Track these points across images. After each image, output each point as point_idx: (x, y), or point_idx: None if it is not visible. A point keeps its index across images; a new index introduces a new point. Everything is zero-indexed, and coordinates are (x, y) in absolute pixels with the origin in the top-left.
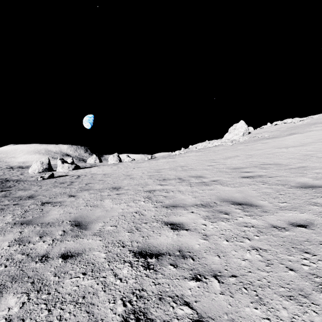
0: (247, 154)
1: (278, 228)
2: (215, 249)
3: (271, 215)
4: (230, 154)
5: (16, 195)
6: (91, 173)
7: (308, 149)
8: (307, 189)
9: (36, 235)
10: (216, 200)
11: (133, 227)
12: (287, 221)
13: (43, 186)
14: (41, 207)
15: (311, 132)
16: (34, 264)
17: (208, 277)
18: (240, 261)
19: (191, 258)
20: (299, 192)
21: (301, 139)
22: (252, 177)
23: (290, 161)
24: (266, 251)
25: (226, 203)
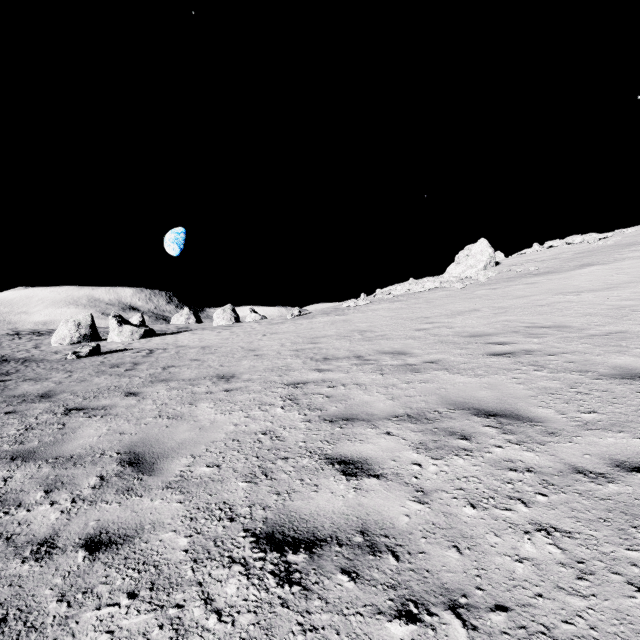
0: (496, 306)
1: (590, 474)
2: (447, 528)
3: (567, 442)
4: (460, 307)
5: (16, 393)
6: (177, 345)
7: (623, 295)
8: (637, 382)
9: (38, 488)
10: (438, 407)
11: (257, 468)
12: (606, 456)
13: (75, 373)
14: (62, 418)
15: (624, 261)
16: (19, 565)
17: (436, 612)
18: (512, 565)
19: (391, 553)
20: (620, 389)
21: (605, 276)
22: (513, 355)
23: (587, 321)
24: (570, 537)
25: (462, 413)
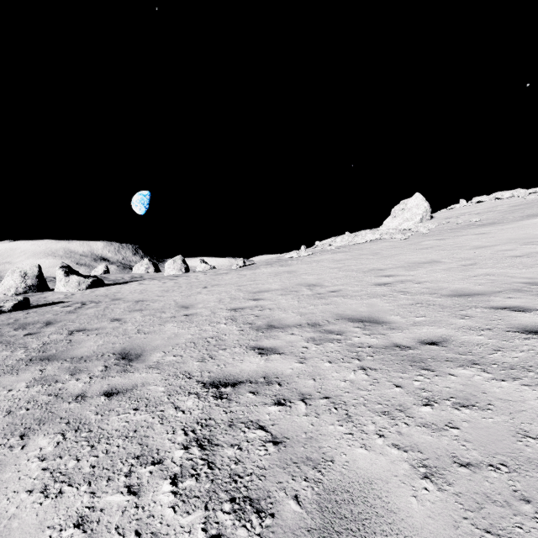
0: (458, 256)
1: None
2: None
3: None
4: (414, 257)
5: None
6: (115, 297)
7: None
8: None
9: None
10: None
11: None
12: None
13: None
14: None
15: None
16: None
17: None
18: None
19: None
20: None
21: None
22: None
23: None
24: None
25: None
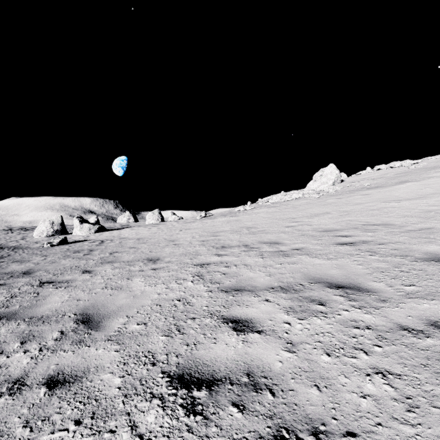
0: (342, 210)
1: (412, 331)
2: (310, 371)
3: (395, 307)
4: (316, 211)
5: (7, 271)
6: (121, 237)
7: (430, 202)
8: None
9: (16, 340)
10: (302, 281)
11: (173, 325)
12: (423, 318)
13: (49, 257)
14: (37, 289)
15: (430, 179)
16: None
17: (302, 437)
18: (358, 400)
19: (269, 390)
20: (430, 269)
21: (417, 189)
22: (354, 244)
23: (405, 220)
24: (400, 378)
25: (319, 285)
